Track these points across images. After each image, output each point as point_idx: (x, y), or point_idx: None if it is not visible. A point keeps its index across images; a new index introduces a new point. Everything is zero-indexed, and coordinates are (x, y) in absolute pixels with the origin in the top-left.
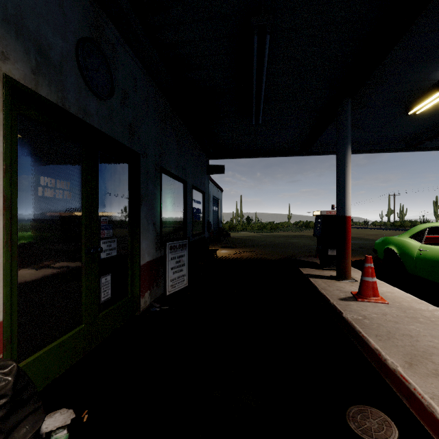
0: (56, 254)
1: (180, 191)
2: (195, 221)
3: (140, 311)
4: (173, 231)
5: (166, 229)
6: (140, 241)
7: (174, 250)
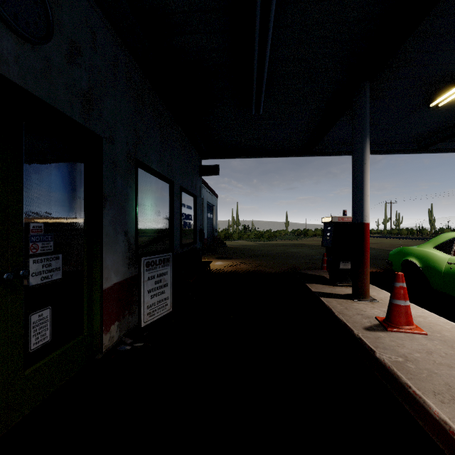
0: None
1: (164, 192)
2: (185, 230)
3: (103, 351)
4: (154, 241)
5: (144, 239)
6: (103, 257)
7: (152, 266)
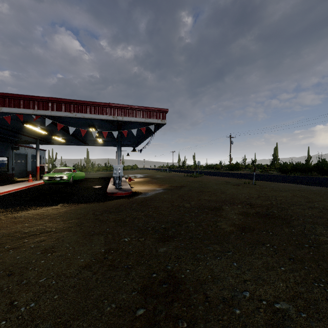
0: None
1: None
2: (1, 167)
3: None
4: None
5: None
6: None
7: None
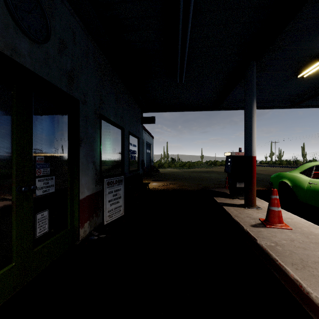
0: None
1: (118, 135)
2: (132, 161)
3: (80, 240)
4: (112, 169)
5: (105, 167)
6: (80, 178)
7: (111, 185)
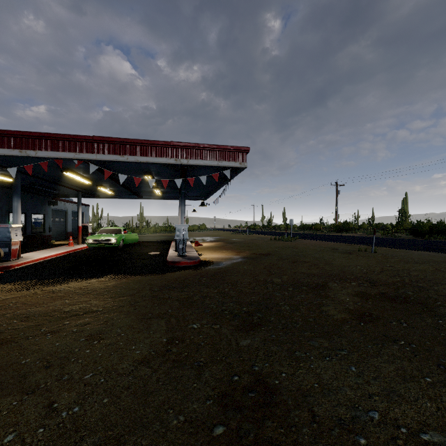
0: None
1: (22, 216)
2: (36, 227)
3: None
4: None
5: None
6: None
7: None
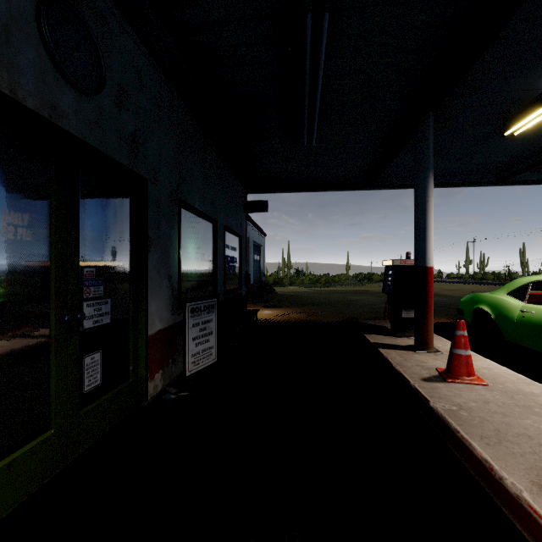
0: (2, 325)
1: (207, 233)
2: (229, 274)
3: (148, 399)
4: (197, 287)
5: (187, 284)
6: (148, 302)
7: (197, 313)
